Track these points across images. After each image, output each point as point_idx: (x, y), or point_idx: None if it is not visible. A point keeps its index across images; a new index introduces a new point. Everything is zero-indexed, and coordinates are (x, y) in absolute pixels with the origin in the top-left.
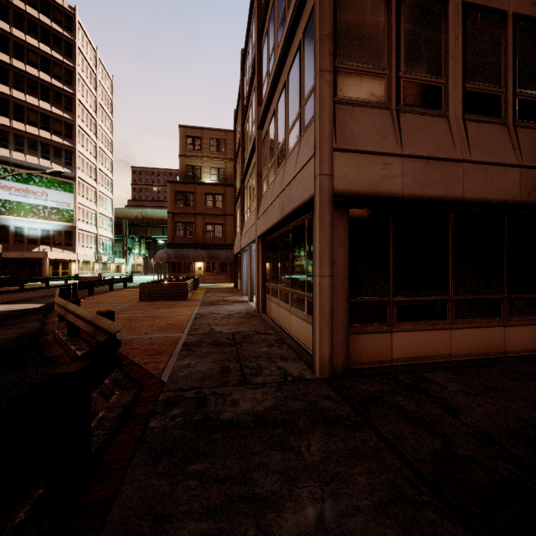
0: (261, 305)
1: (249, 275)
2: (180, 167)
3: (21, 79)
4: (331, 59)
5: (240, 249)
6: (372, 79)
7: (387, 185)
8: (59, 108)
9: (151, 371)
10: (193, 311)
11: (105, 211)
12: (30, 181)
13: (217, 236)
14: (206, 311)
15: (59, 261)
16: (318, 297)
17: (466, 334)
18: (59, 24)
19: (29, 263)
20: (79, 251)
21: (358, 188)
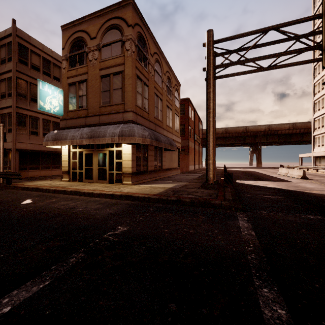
0: None
1: None
2: None
3: None
4: (16, 127)
5: None
6: (24, 130)
7: (27, 148)
8: None
9: None
10: None
11: None
12: None
13: None
14: None
15: None
16: (13, 165)
17: (44, 172)
18: None
19: None
20: None
21: (21, 148)
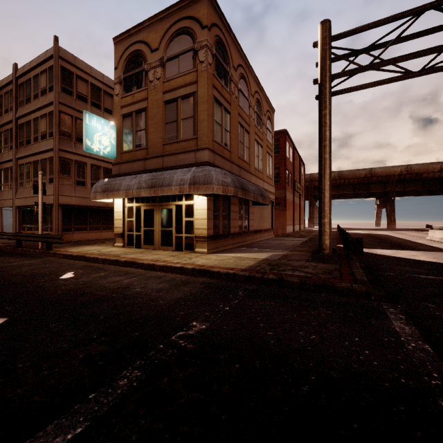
0: None
1: (1, 223)
2: None
3: None
4: (58, 176)
5: None
6: (68, 179)
7: (72, 202)
8: None
9: (3, 245)
10: None
11: None
12: None
13: None
14: None
15: None
16: (55, 225)
17: (92, 234)
18: None
19: None
20: None
21: (65, 203)
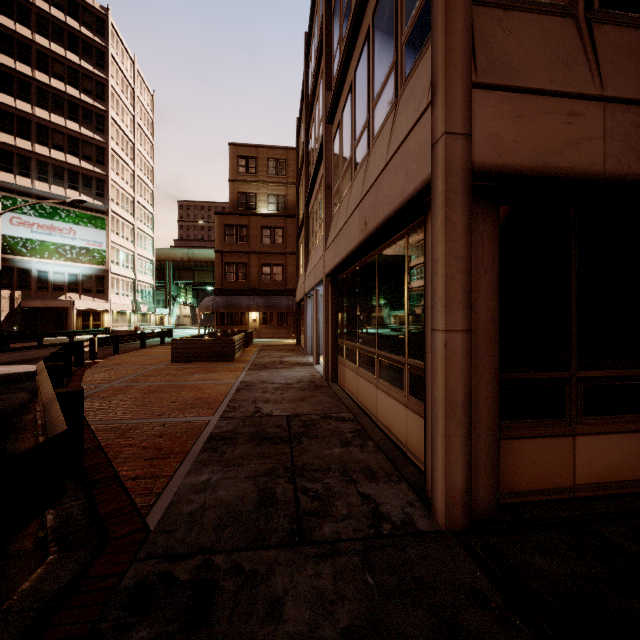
0: (331, 371)
1: (315, 328)
2: (230, 195)
3: (45, 94)
4: None
5: (304, 294)
6: None
7: (575, 155)
8: (89, 128)
9: (136, 498)
10: (238, 379)
11: (144, 252)
12: (55, 216)
13: (276, 280)
14: (255, 379)
15: (89, 312)
16: (442, 372)
17: None
18: (90, 28)
19: (56, 314)
20: (112, 300)
21: (519, 161)
